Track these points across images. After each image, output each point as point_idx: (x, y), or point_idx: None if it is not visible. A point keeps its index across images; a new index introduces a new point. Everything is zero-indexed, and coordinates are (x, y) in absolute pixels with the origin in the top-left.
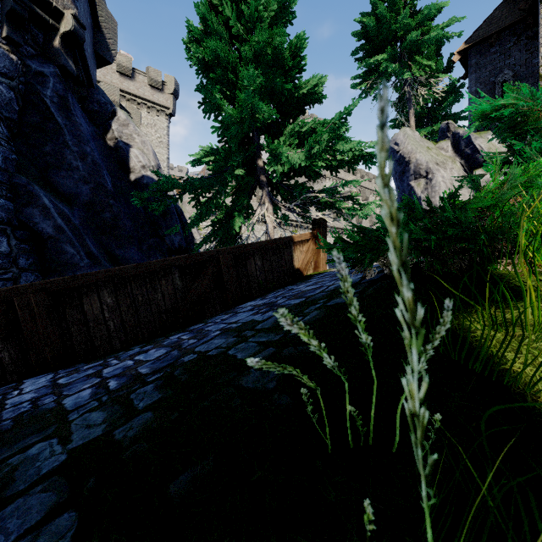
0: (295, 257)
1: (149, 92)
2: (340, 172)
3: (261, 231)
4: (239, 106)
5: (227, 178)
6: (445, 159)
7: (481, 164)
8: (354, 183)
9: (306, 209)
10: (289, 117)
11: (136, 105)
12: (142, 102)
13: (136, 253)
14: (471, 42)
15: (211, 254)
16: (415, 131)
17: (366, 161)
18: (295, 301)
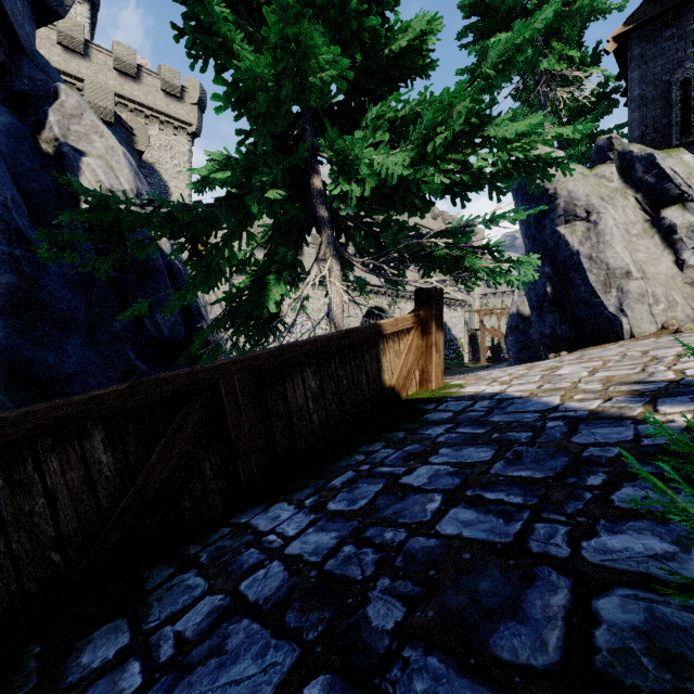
0: (384, 363)
1: (162, 101)
2: (427, 219)
3: (321, 299)
4: (270, 48)
5: (251, 207)
6: (613, 192)
7: (675, 199)
8: (511, 217)
9: (402, 270)
10: (371, 96)
11: (144, 118)
12: (152, 115)
13: (79, 352)
14: (633, 23)
15: (195, 377)
16: (558, 151)
17: (531, 173)
18: None
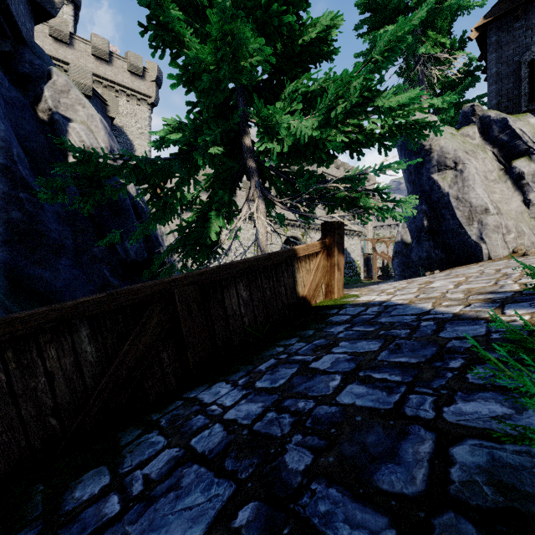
0: (298, 279)
1: (129, 79)
2: (332, 169)
3: (250, 230)
4: (211, 40)
5: (197, 160)
6: (475, 147)
7: (523, 153)
8: (395, 167)
9: (312, 208)
10: (288, 75)
11: (114, 92)
12: (121, 90)
13: (67, 270)
14: (491, 16)
15: (156, 288)
16: (432, 116)
17: (410, 134)
18: (355, 533)
